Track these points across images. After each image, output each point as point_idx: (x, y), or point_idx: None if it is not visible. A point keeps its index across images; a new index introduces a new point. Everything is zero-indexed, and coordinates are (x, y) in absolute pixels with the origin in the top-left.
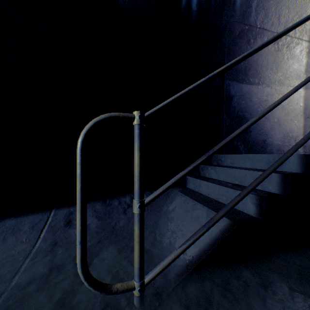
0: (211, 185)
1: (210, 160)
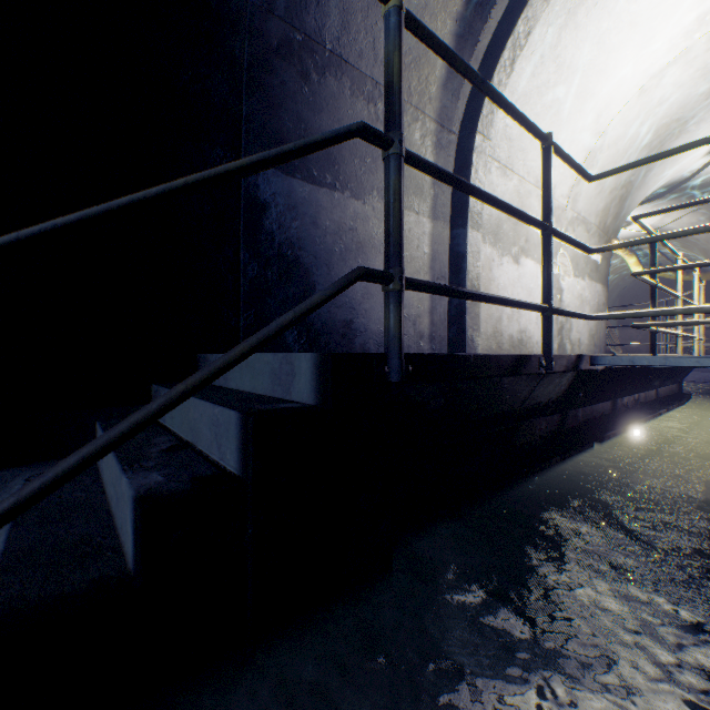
0: (109, 454)
1: (198, 369)
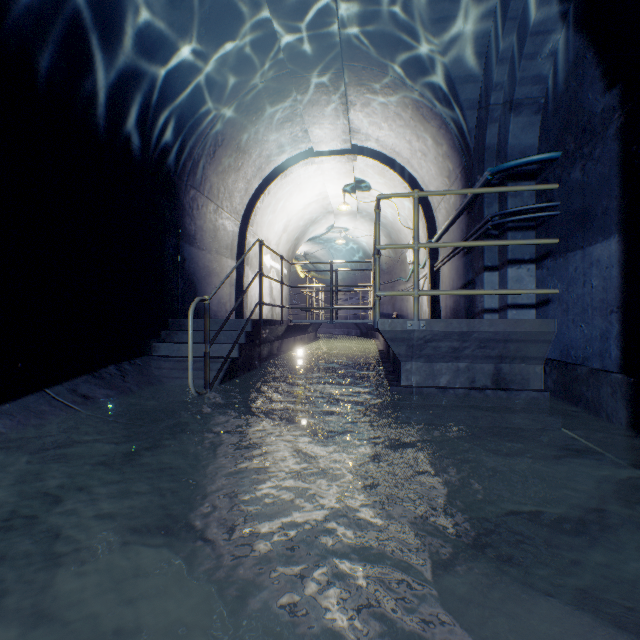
0: (197, 346)
1: (170, 325)
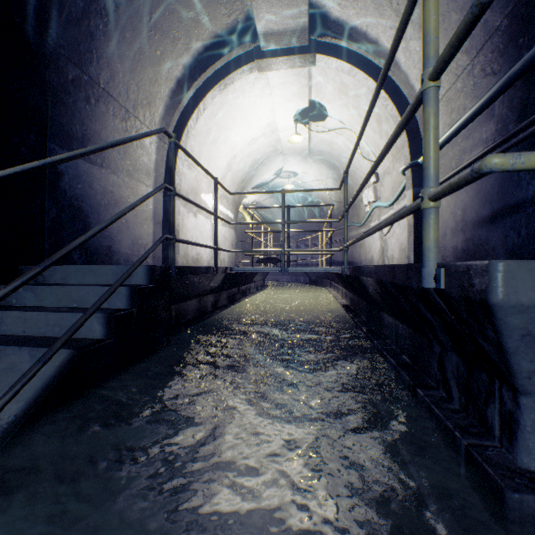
0: (33, 315)
1: (20, 275)
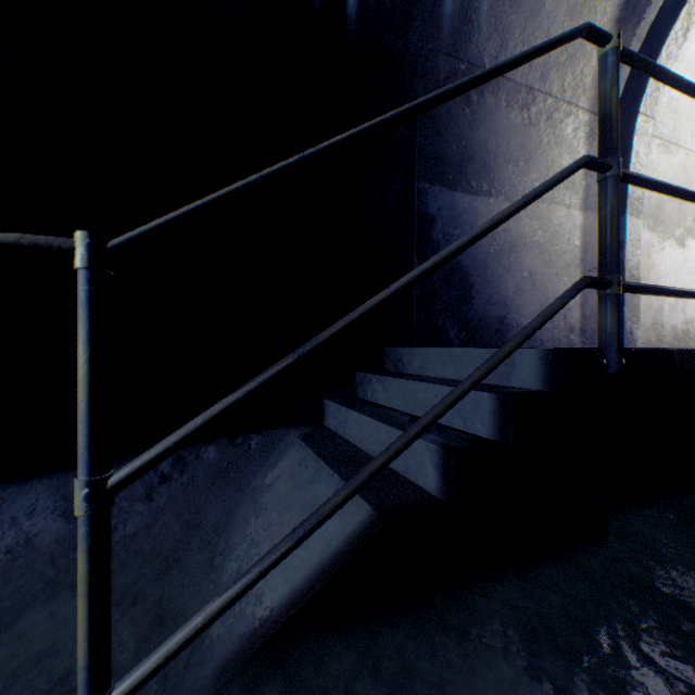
0: (366, 422)
1: (384, 360)
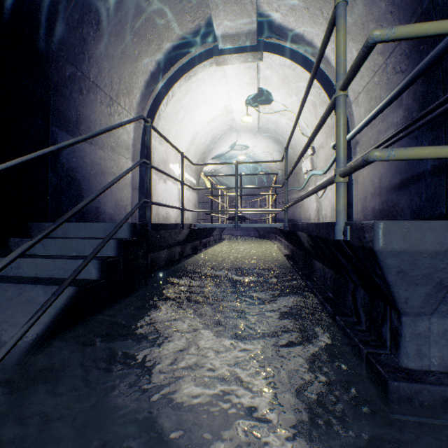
0: (43, 261)
1: (29, 230)
